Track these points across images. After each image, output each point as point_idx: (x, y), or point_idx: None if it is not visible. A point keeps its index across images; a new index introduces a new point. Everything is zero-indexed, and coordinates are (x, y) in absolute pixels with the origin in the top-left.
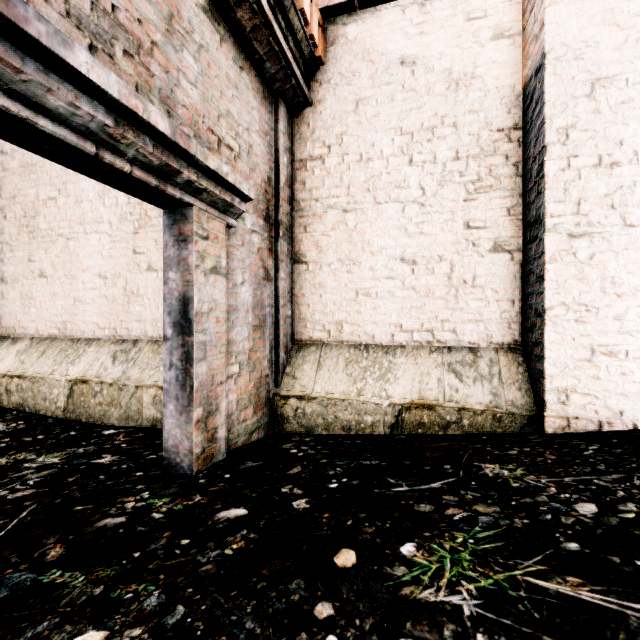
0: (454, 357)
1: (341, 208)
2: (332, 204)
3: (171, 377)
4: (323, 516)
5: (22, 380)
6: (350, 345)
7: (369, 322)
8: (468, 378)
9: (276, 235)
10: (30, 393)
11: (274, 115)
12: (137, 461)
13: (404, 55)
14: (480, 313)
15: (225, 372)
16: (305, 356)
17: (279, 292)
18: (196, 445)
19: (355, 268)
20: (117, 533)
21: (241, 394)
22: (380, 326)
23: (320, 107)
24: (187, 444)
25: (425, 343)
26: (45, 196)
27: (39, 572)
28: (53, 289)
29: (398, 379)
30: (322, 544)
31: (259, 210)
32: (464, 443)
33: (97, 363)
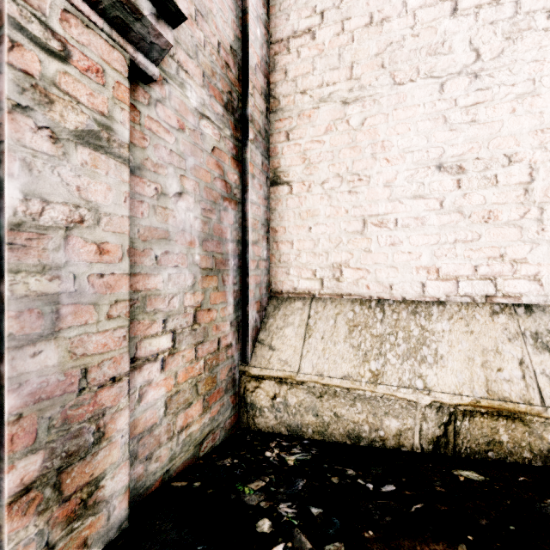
0: (541, 323)
1: (339, 99)
2: (326, 95)
3: None
4: None
5: None
6: (353, 300)
7: (383, 266)
8: None
9: (244, 137)
10: None
11: None
12: None
13: None
14: None
15: (126, 356)
16: (287, 315)
17: (248, 221)
18: None
19: (361, 186)
20: None
21: (177, 385)
22: (401, 271)
23: None
24: None
25: (480, 298)
26: None
27: None
28: None
29: (442, 358)
30: None
31: (215, 88)
32: None
33: None
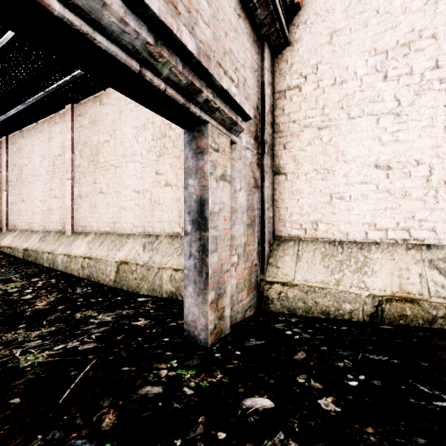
0: (435, 254)
1: (316, 126)
2: (308, 124)
3: (190, 265)
4: (366, 431)
5: (90, 260)
6: (325, 241)
7: (343, 222)
8: None
9: (262, 152)
10: (94, 269)
11: (260, 56)
12: (163, 327)
13: None
14: None
15: (230, 262)
16: (285, 249)
17: (265, 197)
18: (210, 322)
19: (329, 176)
20: (157, 407)
21: (239, 279)
22: (353, 225)
23: (297, 45)
24: (203, 321)
25: (400, 241)
26: (103, 140)
27: (96, 444)
28: (107, 201)
29: (375, 272)
30: None
31: (250, 131)
32: None
33: (133, 250)
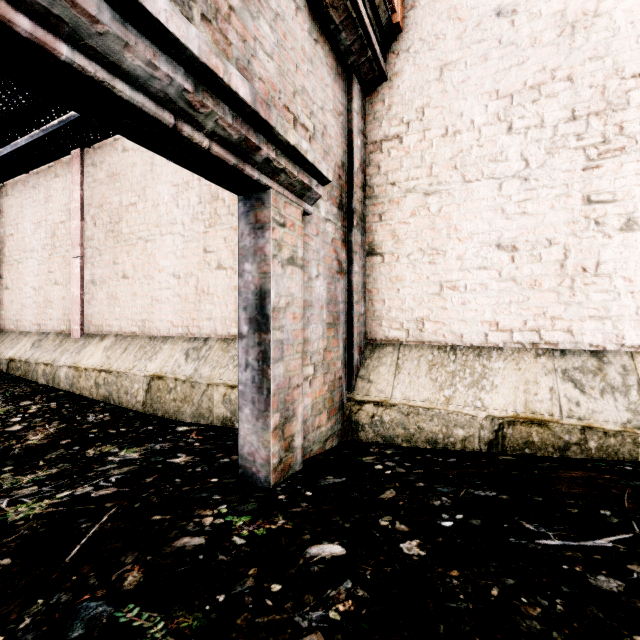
0: (570, 362)
1: (422, 191)
2: (411, 187)
3: (247, 378)
4: (450, 574)
5: (108, 374)
6: (433, 346)
7: (456, 320)
8: (593, 389)
9: (349, 224)
10: (114, 387)
11: (347, 94)
12: (211, 464)
13: (501, 4)
14: (606, 308)
15: (301, 374)
16: (380, 357)
17: (353, 287)
18: (273, 455)
19: (439, 258)
20: (197, 560)
21: (316, 398)
22: (470, 324)
23: (397, 80)
24: (264, 453)
25: (529, 345)
26: (127, 202)
27: (116, 605)
28: (134, 289)
29: (496, 387)
30: (467, 627)
31: (333, 197)
32: (608, 476)
33: (171, 360)
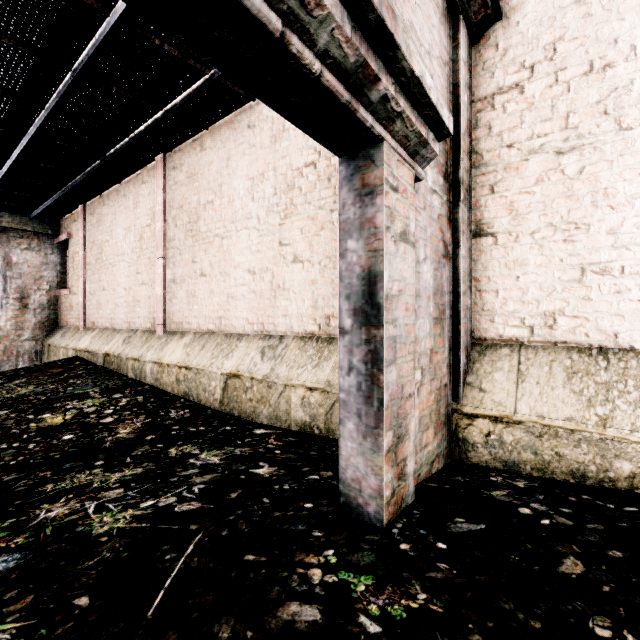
0: None
1: (552, 150)
2: (536, 147)
3: (350, 384)
4: None
5: (188, 371)
6: (570, 348)
7: (606, 314)
8: None
9: (455, 199)
10: (193, 383)
11: (452, 40)
12: (299, 481)
13: None
14: None
15: (413, 380)
16: (494, 361)
17: (460, 274)
18: (386, 485)
19: (579, 234)
20: None
21: (423, 410)
22: (629, 320)
23: (515, 16)
24: (374, 481)
25: None
26: (204, 201)
27: None
28: (211, 287)
29: None
30: None
31: (439, 164)
32: None
33: (247, 358)
